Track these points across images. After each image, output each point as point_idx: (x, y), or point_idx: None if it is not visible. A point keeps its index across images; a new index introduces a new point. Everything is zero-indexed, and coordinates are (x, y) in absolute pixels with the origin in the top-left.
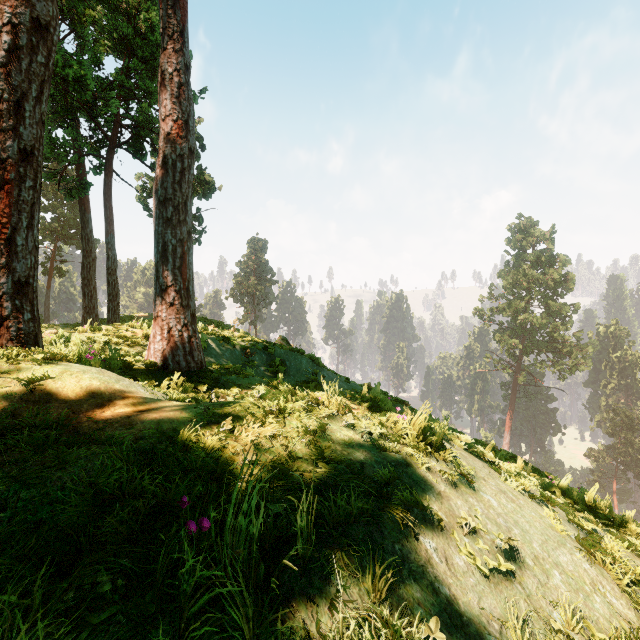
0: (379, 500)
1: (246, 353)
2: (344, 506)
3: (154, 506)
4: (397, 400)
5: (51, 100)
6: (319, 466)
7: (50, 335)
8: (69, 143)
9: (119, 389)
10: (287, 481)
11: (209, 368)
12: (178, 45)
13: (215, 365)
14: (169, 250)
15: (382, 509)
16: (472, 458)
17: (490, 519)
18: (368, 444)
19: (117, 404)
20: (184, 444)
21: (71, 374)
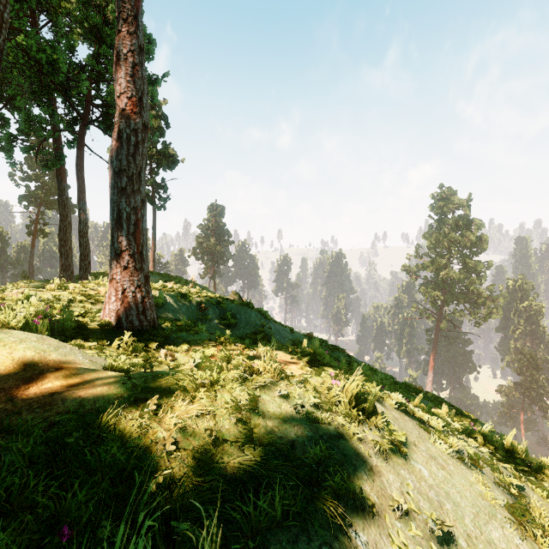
0: (308, 487)
1: (201, 308)
2: (266, 507)
3: (47, 519)
4: (335, 348)
5: (29, 82)
6: (245, 451)
7: (17, 294)
8: (45, 120)
9: (55, 359)
10: (205, 477)
11: (161, 326)
12: (132, 28)
13: (167, 323)
14: (123, 217)
15: (310, 501)
16: (403, 418)
17: (422, 494)
18: (300, 416)
19: (47, 377)
20: (100, 431)
21: (4, 345)
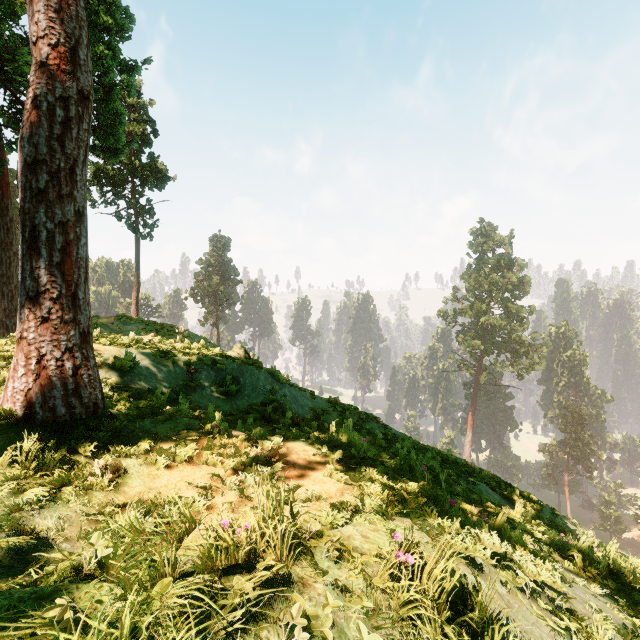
0: None
1: (189, 370)
2: None
3: None
4: (368, 417)
5: None
6: None
7: None
8: None
9: None
10: None
11: (109, 411)
12: None
13: (121, 404)
14: (41, 238)
15: None
16: (513, 593)
17: None
18: None
19: None
20: None
21: None
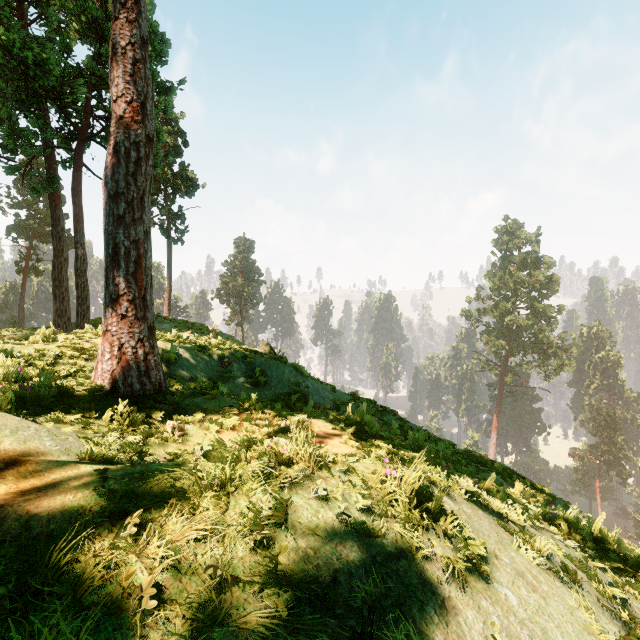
0: None
1: (223, 363)
2: None
3: None
4: (385, 410)
5: (15, 87)
6: (264, 599)
7: None
8: (33, 134)
9: (7, 448)
10: None
11: (170, 389)
12: (132, 15)
13: (178, 385)
14: (121, 253)
15: None
16: (476, 514)
17: (512, 637)
18: (345, 527)
19: None
20: (44, 577)
21: None
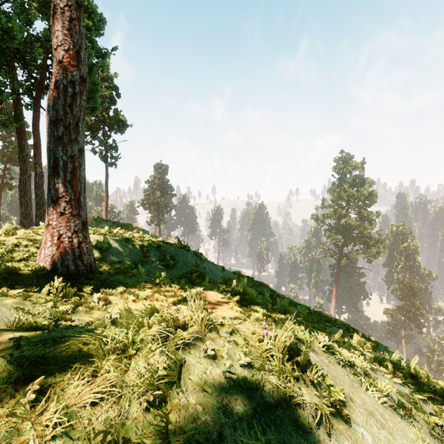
0: None
1: (143, 250)
2: None
3: None
4: (260, 283)
5: None
6: None
7: None
8: (3, 83)
9: None
10: None
11: (98, 269)
12: None
13: (105, 266)
14: (60, 165)
15: None
16: (332, 363)
17: None
18: (230, 382)
19: None
20: None
21: None
